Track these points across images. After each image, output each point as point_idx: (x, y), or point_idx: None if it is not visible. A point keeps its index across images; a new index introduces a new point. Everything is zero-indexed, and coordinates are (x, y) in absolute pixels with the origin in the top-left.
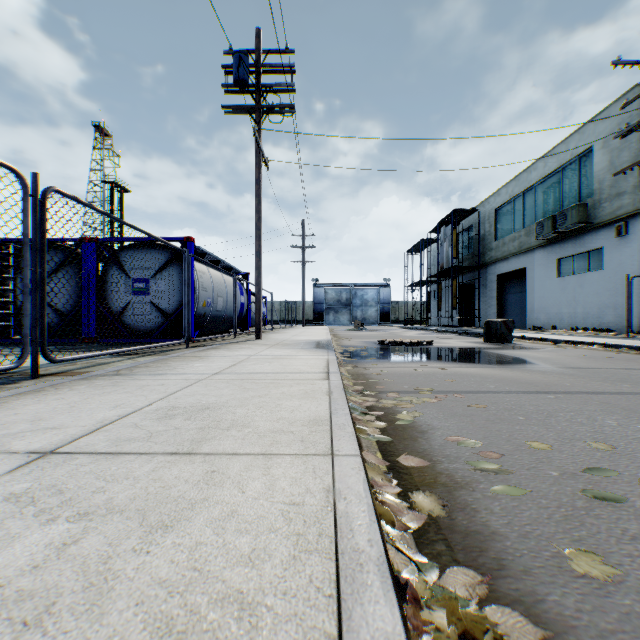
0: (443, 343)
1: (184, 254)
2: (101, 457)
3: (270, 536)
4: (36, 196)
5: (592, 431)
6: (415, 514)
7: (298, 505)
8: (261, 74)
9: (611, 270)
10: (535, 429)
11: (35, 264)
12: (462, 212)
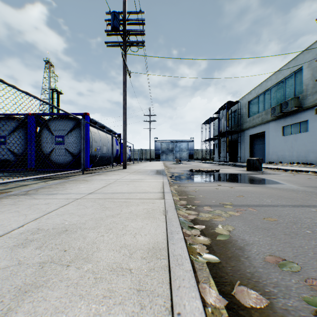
0: (224, 171)
1: (81, 121)
2: None
3: None
4: None
5: None
6: None
7: None
8: (126, 25)
9: (312, 132)
10: None
11: None
12: (231, 103)
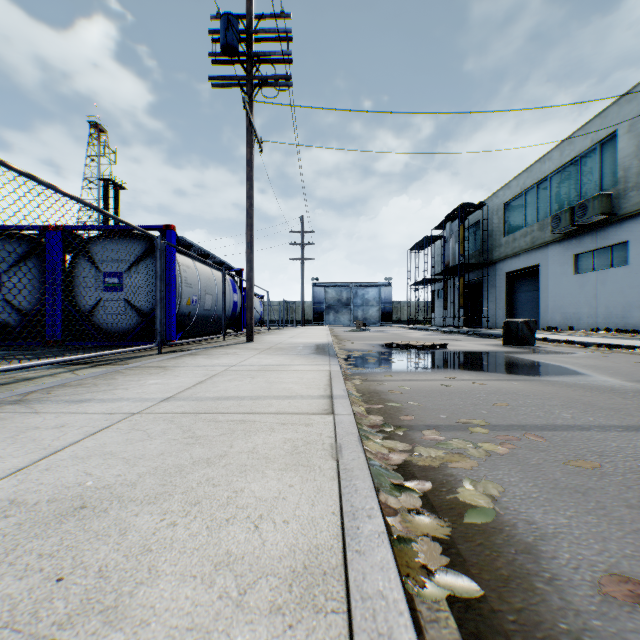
0: (458, 346)
1: (156, 240)
2: None
3: None
4: None
5: None
6: None
7: None
8: (253, 42)
9: (638, 265)
10: None
11: None
12: (469, 206)
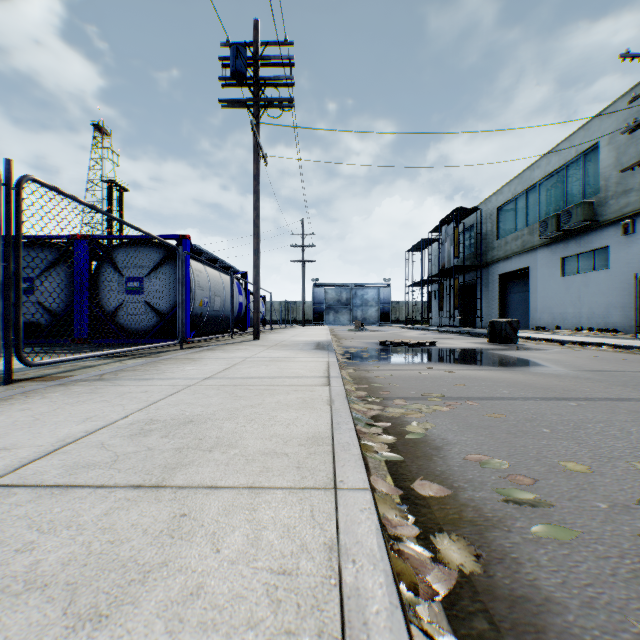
0: (446, 344)
1: (178, 251)
2: (46, 492)
3: (247, 637)
4: (9, 185)
5: (630, 447)
6: (442, 570)
7: (290, 575)
8: (259, 67)
9: (617, 269)
10: (565, 444)
11: (8, 259)
12: (464, 211)
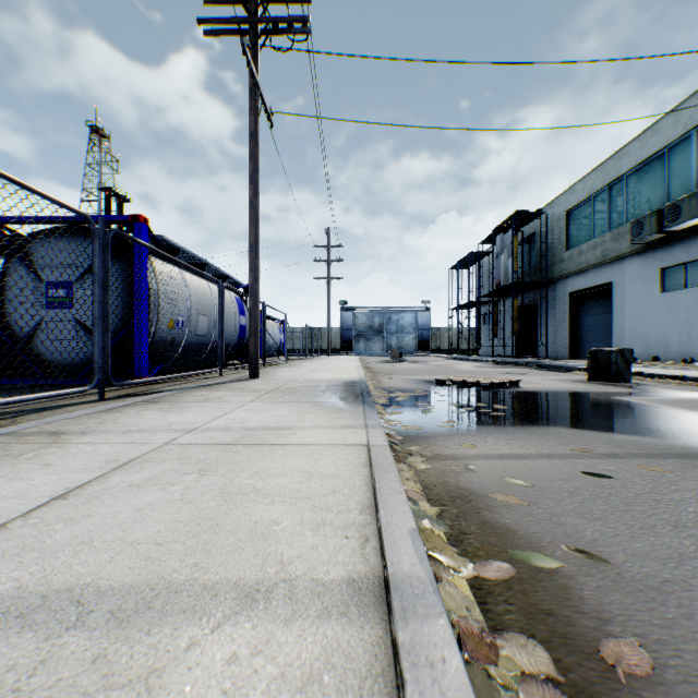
0: (530, 383)
1: (92, 224)
2: None
3: None
4: None
5: None
6: None
7: None
8: None
9: None
10: None
11: None
12: (525, 215)
